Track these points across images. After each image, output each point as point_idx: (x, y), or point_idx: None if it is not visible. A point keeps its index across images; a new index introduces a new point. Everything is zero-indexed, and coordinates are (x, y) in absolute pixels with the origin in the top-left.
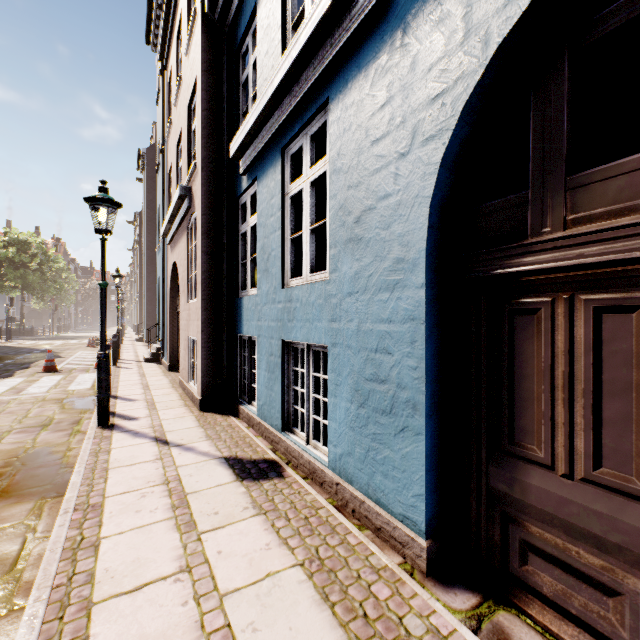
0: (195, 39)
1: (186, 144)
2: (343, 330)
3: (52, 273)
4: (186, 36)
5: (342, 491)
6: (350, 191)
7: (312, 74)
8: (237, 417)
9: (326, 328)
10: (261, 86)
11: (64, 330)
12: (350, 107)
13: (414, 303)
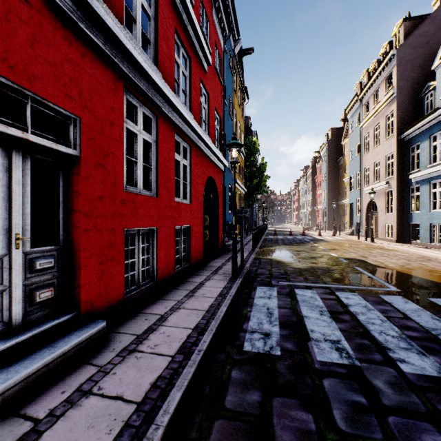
0: (391, 141)
1: (384, 167)
2: None
3: None
4: (384, 134)
5: None
6: None
7: (439, 173)
8: (410, 244)
9: None
10: (421, 163)
11: None
12: None
13: None
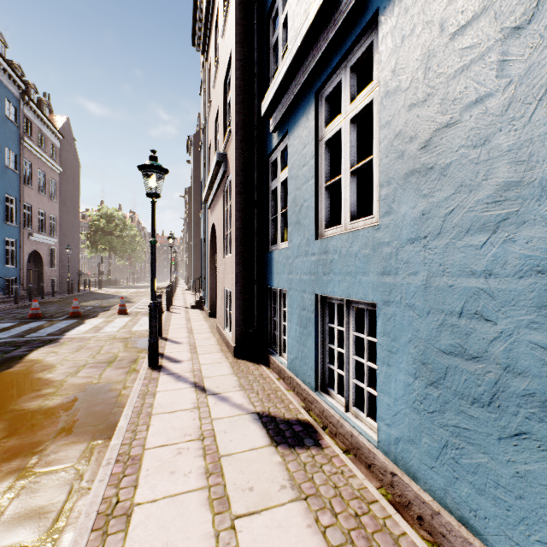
0: (230, 17)
1: (222, 117)
2: (401, 285)
3: (129, 238)
4: (222, 20)
5: (401, 486)
6: (412, 110)
7: None
8: (267, 366)
9: (374, 282)
10: (292, 37)
11: (137, 281)
12: (412, 4)
13: (545, 246)
